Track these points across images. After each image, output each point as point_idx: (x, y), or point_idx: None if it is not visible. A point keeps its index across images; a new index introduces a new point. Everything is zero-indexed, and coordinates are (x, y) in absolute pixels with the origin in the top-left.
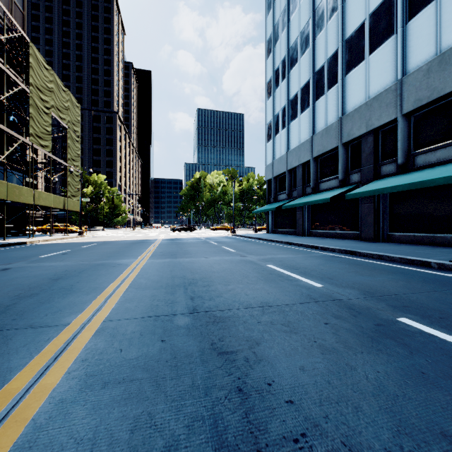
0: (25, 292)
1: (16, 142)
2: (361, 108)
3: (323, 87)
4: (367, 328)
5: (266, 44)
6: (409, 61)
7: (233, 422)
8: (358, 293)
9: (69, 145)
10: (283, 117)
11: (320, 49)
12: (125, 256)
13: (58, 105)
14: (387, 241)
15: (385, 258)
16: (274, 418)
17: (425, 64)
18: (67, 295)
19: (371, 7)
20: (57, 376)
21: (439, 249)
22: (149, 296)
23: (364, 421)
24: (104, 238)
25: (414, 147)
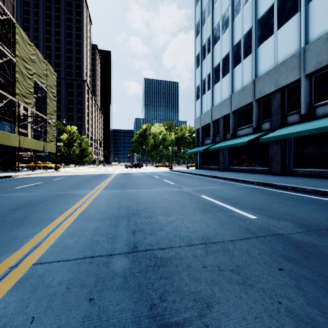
0: None
1: (5, 99)
2: (270, 71)
3: (239, 57)
4: None
5: (195, 27)
6: (311, 33)
7: None
8: (294, 226)
9: (48, 103)
10: (208, 81)
11: (238, 28)
12: (84, 187)
13: (39, 72)
14: (292, 175)
15: (298, 189)
16: None
17: (325, 34)
18: (14, 228)
19: None
20: None
21: None
22: (92, 230)
23: None
24: (73, 172)
25: (314, 101)
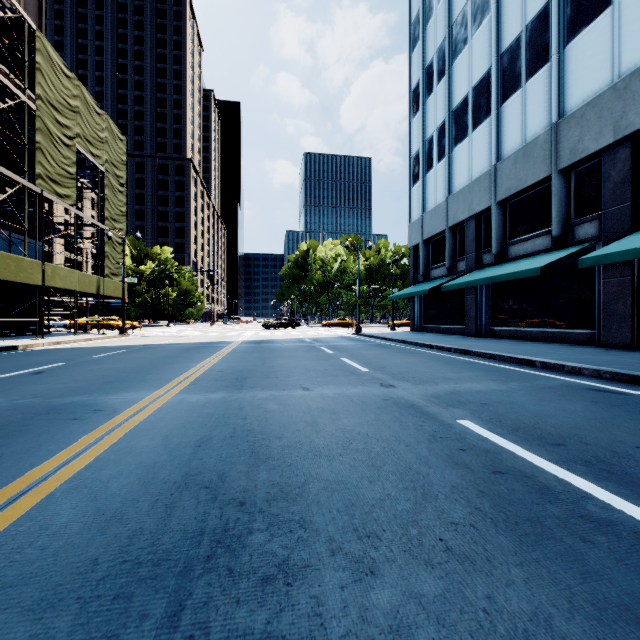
0: None
1: (14, 187)
2: (601, 98)
3: (517, 76)
4: None
5: (410, 28)
6: None
7: None
8: None
9: (107, 196)
10: (440, 141)
11: (512, 10)
12: (142, 380)
13: (87, 134)
14: None
15: None
16: None
17: None
18: None
19: None
20: None
21: None
22: None
23: None
24: (153, 339)
25: None
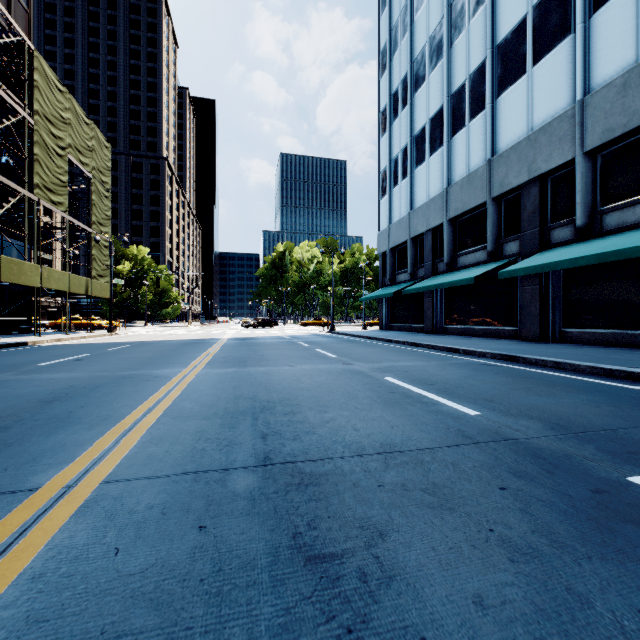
0: None
1: (15, 196)
2: (520, 145)
3: (463, 116)
4: (581, 499)
5: (379, 56)
6: (595, 73)
7: None
8: (541, 427)
9: (94, 202)
10: (404, 162)
11: (459, 60)
12: (168, 363)
13: (77, 144)
14: (560, 342)
15: (565, 366)
16: None
17: (619, 76)
18: (56, 430)
19: None
20: None
21: None
22: (192, 433)
23: None
24: (144, 337)
25: (601, 202)
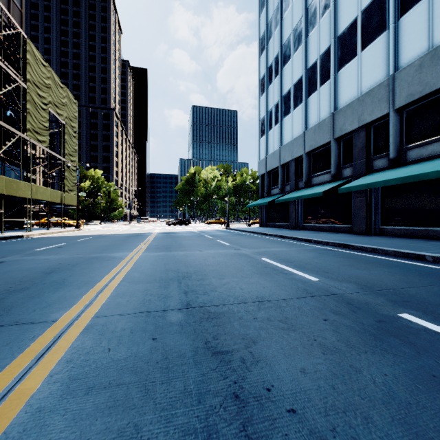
0: (15, 286)
1: (14, 137)
2: (353, 103)
3: (315, 83)
4: (368, 325)
5: (259, 41)
6: (402, 57)
7: (229, 437)
8: (355, 287)
9: (66, 140)
10: (276, 113)
11: (313, 45)
12: (120, 249)
13: (55, 101)
14: (379, 235)
15: (379, 251)
16: (275, 431)
17: (417, 59)
18: (58, 289)
19: (364, 4)
20: (38, 379)
21: (432, 242)
22: (142, 291)
23: (376, 436)
24: (100, 231)
25: (406, 142)
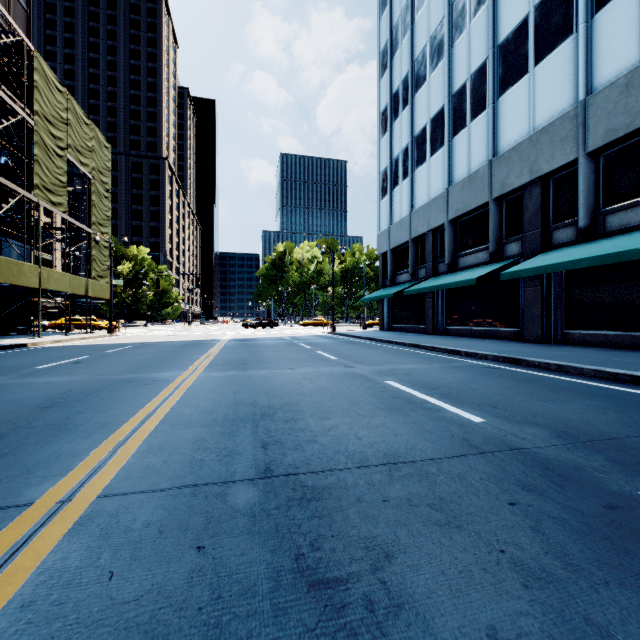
0: None
1: (14, 197)
2: (522, 145)
3: (464, 116)
4: (593, 516)
5: (380, 56)
6: (598, 73)
7: None
8: (548, 435)
9: (94, 202)
10: (405, 162)
11: (461, 60)
12: (168, 366)
13: (77, 144)
14: (562, 343)
15: (569, 370)
16: None
17: (622, 76)
18: (52, 439)
19: None
20: None
21: None
22: (191, 442)
23: None
24: (143, 338)
25: (604, 203)
